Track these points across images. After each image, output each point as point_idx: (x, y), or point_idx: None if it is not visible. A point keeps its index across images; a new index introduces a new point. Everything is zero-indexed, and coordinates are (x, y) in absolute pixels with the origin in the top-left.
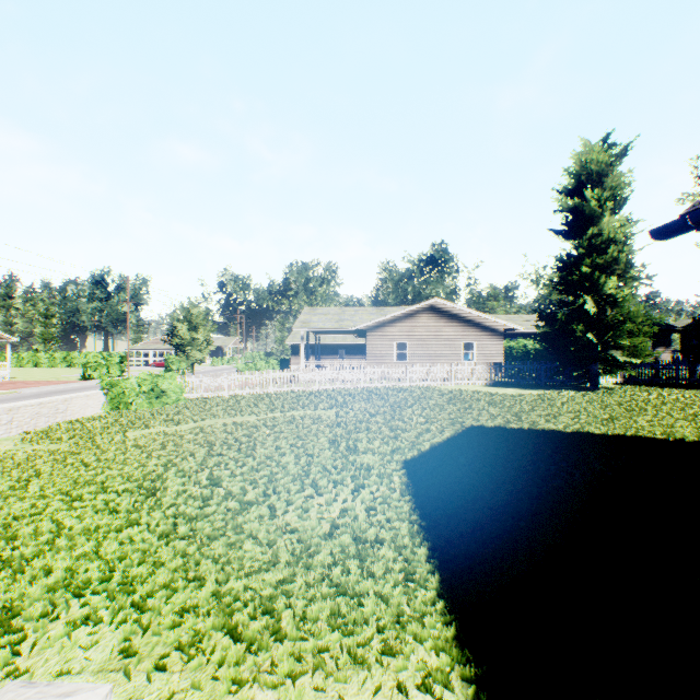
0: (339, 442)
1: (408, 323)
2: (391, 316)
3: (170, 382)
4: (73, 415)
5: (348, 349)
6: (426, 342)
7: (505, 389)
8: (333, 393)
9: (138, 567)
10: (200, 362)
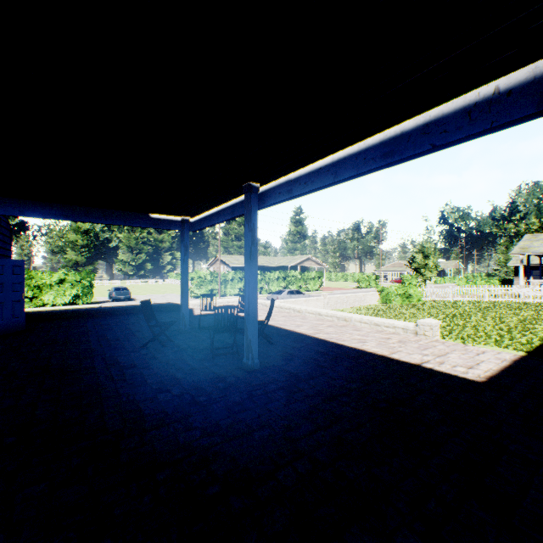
0: (525, 321)
1: None
2: None
3: (413, 289)
4: (366, 303)
5: None
6: None
7: None
8: None
9: None
10: (430, 279)
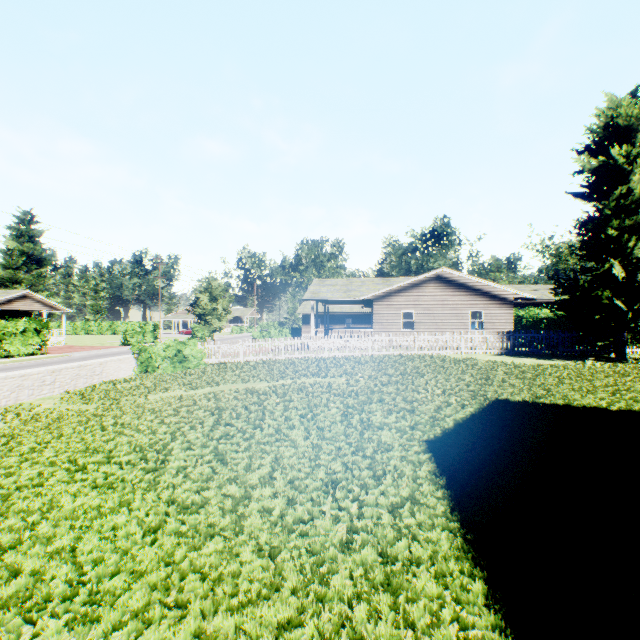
0: (351, 414)
1: (414, 292)
2: (397, 286)
3: (191, 348)
4: (108, 377)
5: (354, 318)
6: (432, 311)
7: (520, 359)
8: (341, 360)
9: (110, 579)
10: (219, 330)
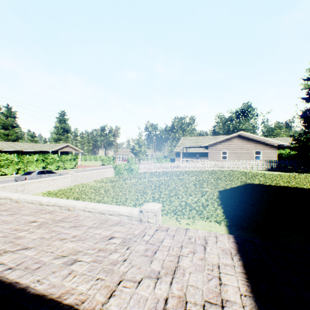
0: (196, 185)
1: (227, 143)
2: (219, 140)
3: (134, 166)
4: (106, 176)
5: (200, 154)
6: (236, 151)
7: (273, 172)
8: (193, 171)
9: None
10: (142, 159)
